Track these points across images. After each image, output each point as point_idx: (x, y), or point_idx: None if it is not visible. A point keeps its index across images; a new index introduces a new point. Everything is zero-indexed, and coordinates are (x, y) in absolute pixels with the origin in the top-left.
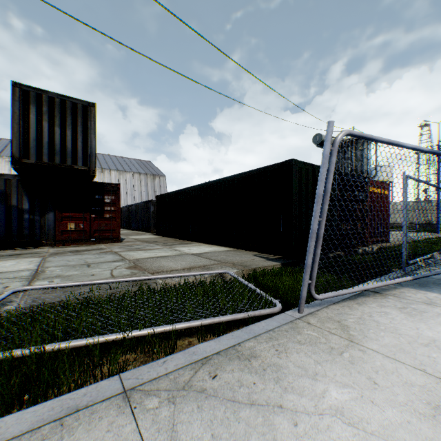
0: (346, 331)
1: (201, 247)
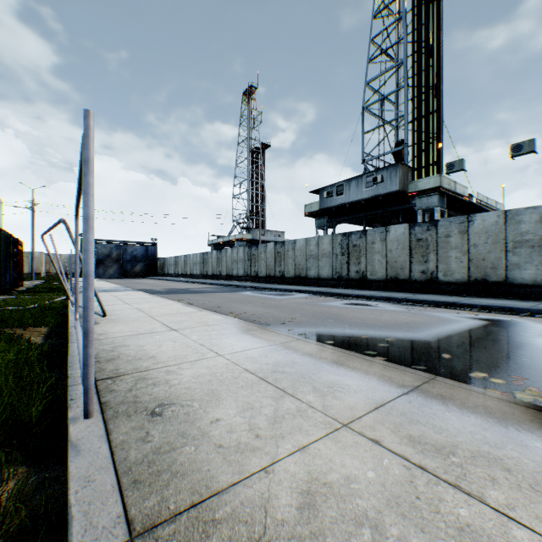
0: None
1: None
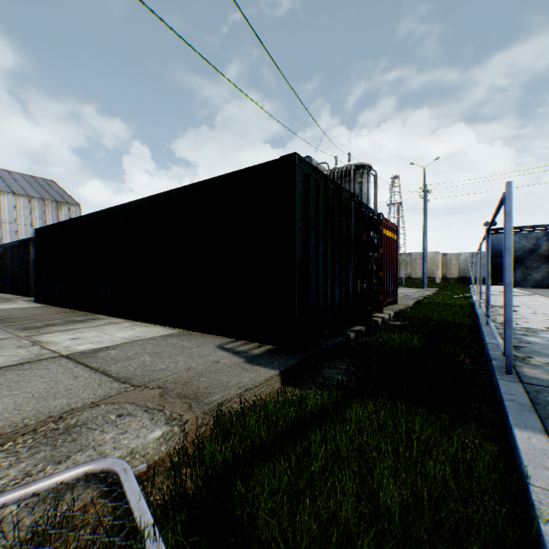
0: None
1: (110, 330)
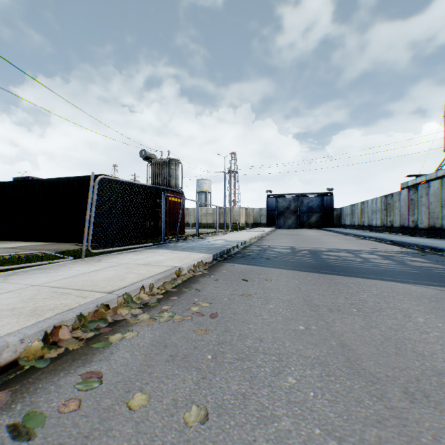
0: (100, 260)
1: (15, 244)
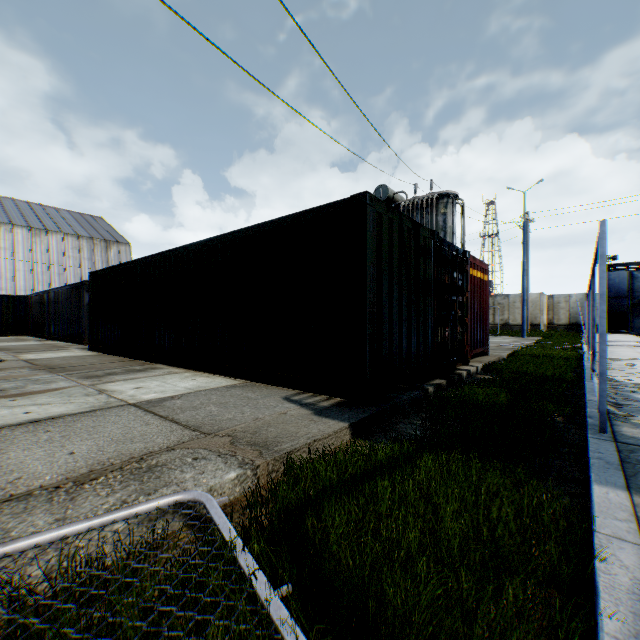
0: None
1: (171, 380)
